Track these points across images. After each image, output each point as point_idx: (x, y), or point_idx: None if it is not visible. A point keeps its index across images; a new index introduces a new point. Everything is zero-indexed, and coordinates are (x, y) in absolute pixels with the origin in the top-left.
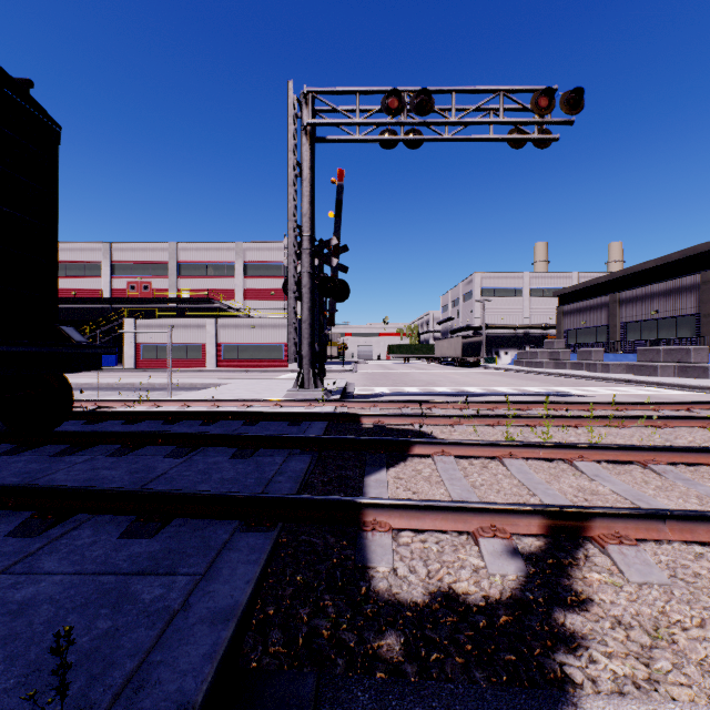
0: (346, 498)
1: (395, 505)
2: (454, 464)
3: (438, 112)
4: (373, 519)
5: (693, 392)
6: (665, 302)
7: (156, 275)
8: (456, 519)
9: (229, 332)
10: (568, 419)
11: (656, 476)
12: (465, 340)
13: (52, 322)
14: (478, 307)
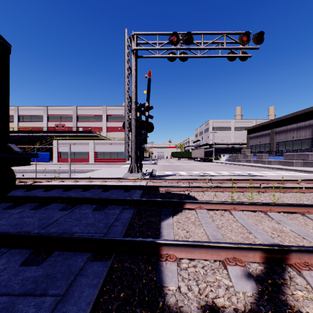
0: (151, 240)
1: (178, 244)
2: (206, 214)
3: (195, 43)
4: (166, 253)
5: (311, 174)
6: (296, 133)
7: (67, 121)
8: (213, 252)
9: (99, 146)
10: (259, 188)
11: (310, 221)
12: (205, 149)
13: (6, 141)
14: (211, 135)
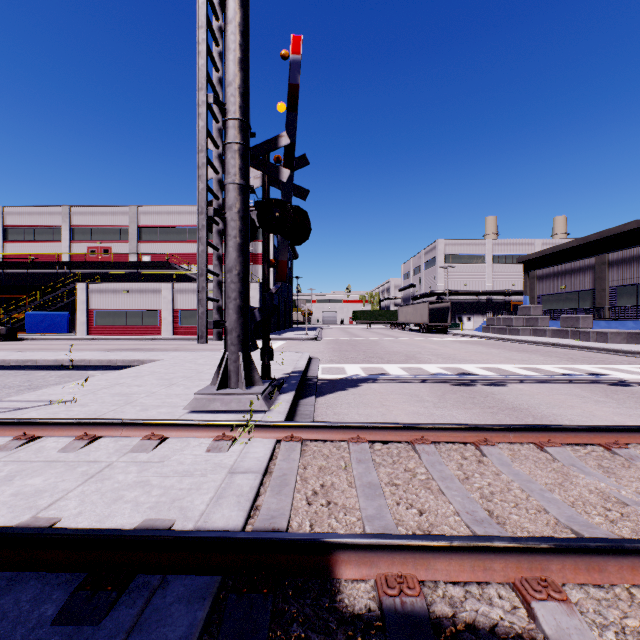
0: None
1: None
2: None
3: None
4: None
5: None
6: None
7: (117, 240)
8: None
9: (186, 297)
10: None
11: None
12: (430, 305)
13: None
14: (441, 274)
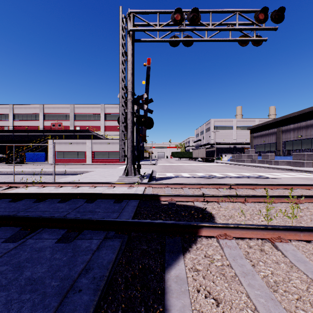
0: None
1: None
2: (238, 249)
3: (202, 23)
4: None
5: None
6: (305, 131)
7: (64, 119)
8: None
9: (97, 146)
10: (290, 198)
11: None
12: (207, 149)
13: None
14: (213, 135)
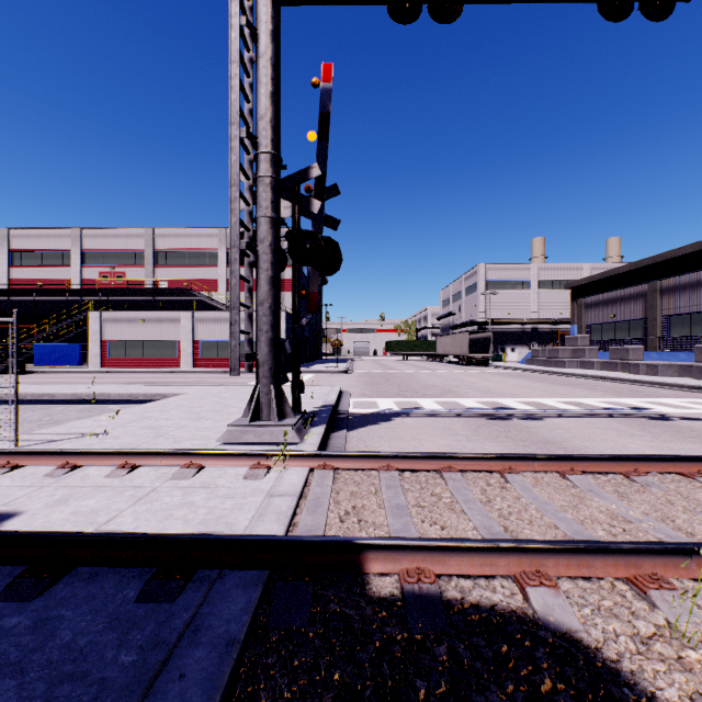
0: None
1: None
2: None
3: None
4: None
5: None
6: None
7: (131, 264)
8: None
9: (207, 327)
10: None
11: None
12: (470, 335)
13: None
14: (483, 301)
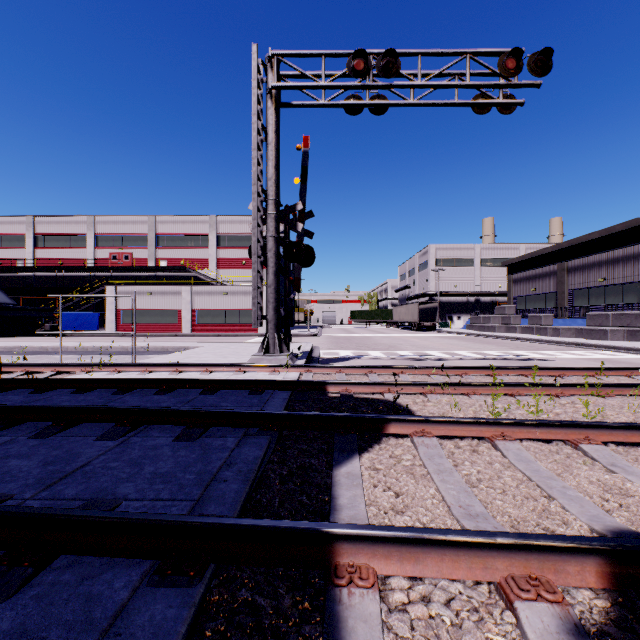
0: (309, 526)
1: (381, 538)
2: (439, 448)
3: (404, 75)
4: (349, 564)
5: None
6: (612, 270)
7: (137, 246)
8: (471, 560)
9: (202, 298)
10: (548, 388)
11: None
12: (421, 306)
13: None
14: (433, 276)
